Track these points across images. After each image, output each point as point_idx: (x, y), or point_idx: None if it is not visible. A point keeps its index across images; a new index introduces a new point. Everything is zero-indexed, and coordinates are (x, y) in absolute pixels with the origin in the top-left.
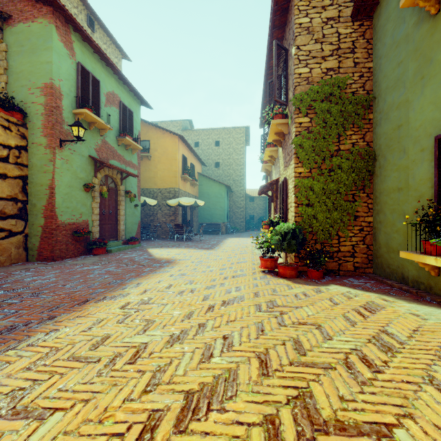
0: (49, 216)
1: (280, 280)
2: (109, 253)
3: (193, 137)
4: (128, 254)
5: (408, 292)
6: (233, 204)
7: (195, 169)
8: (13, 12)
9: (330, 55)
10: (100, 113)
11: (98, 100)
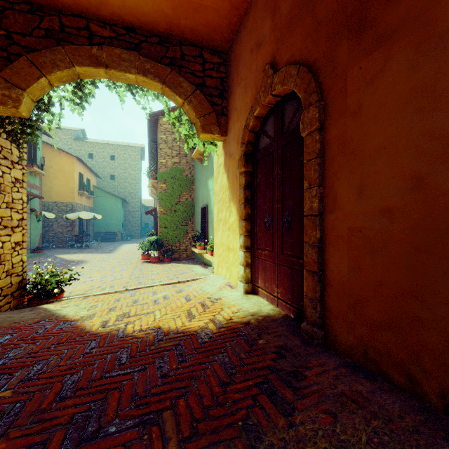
0: None
1: (149, 264)
2: None
3: (87, 148)
4: (43, 259)
5: (196, 262)
6: (128, 214)
7: (90, 183)
8: None
9: (176, 156)
10: None
11: None
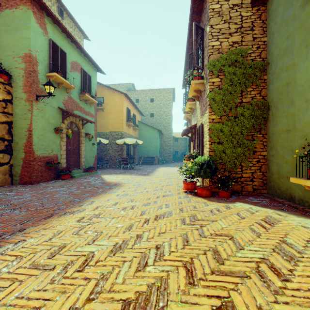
0: (28, 151)
1: (198, 199)
2: (73, 178)
3: (135, 95)
4: (87, 179)
5: (295, 208)
6: (163, 143)
7: (136, 118)
8: (1, 1)
9: (235, 32)
10: (66, 76)
11: (65, 67)
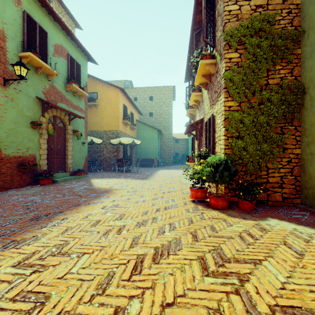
0: None
1: (213, 213)
2: (55, 184)
3: (133, 93)
4: (71, 184)
5: None
6: (163, 144)
7: (134, 117)
8: None
9: None
10: (47, 60)
11: (45, 49)
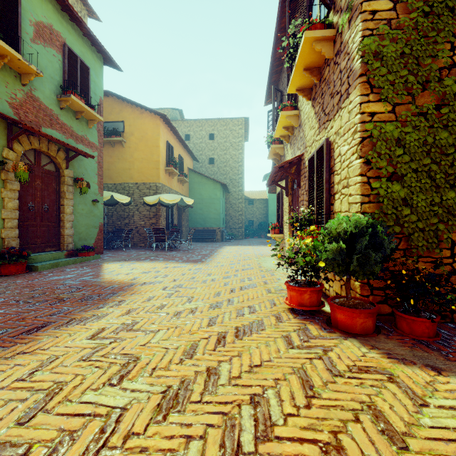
0: None
1: (349, 347)
2: (32, 273)
3: (184, 128)
4: (61, 274)
5: None
6: (230, 207)
7: (184, 164)
8: None
9: None
10: (19, 47)
11: (14, 25)
